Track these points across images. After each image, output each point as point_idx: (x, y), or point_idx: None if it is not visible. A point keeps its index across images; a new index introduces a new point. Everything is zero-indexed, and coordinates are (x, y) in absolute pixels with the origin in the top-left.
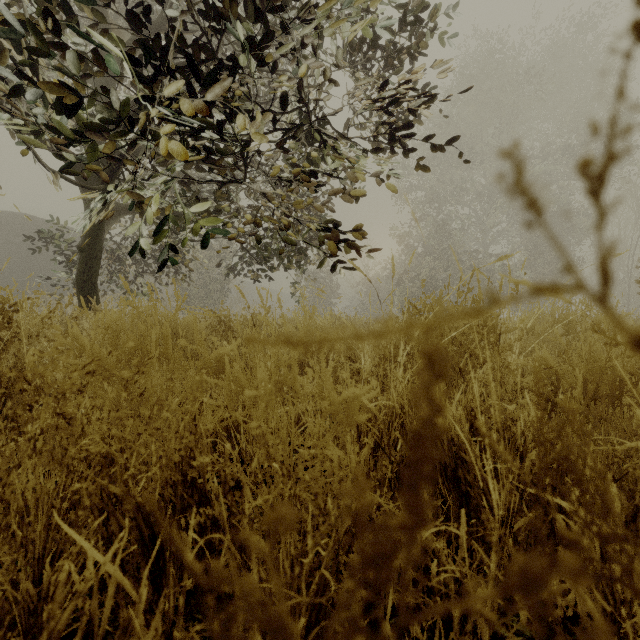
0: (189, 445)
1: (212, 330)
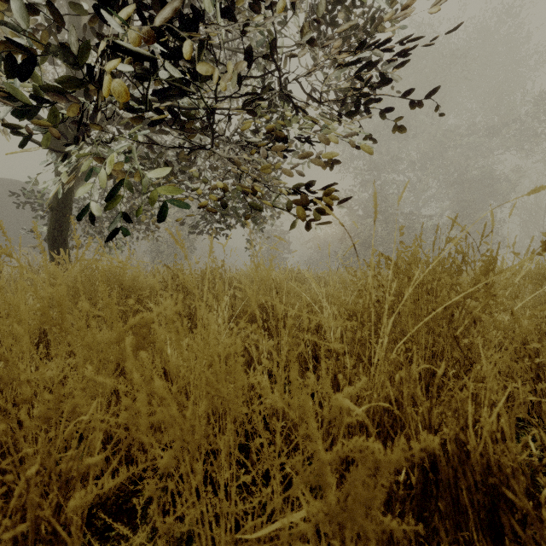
0: (38, 515)
1: (165, 284)
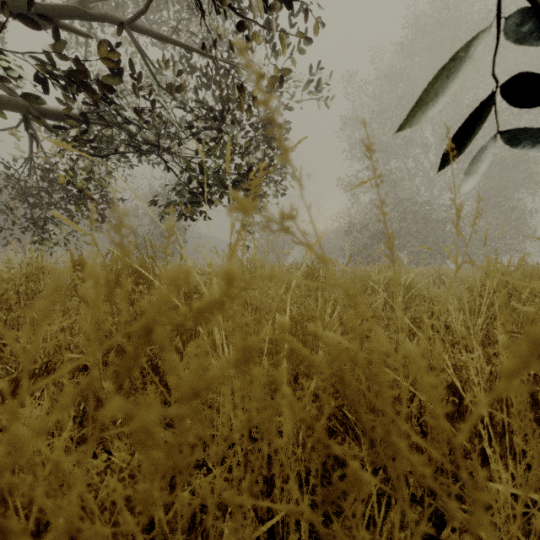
0: None
1: None
